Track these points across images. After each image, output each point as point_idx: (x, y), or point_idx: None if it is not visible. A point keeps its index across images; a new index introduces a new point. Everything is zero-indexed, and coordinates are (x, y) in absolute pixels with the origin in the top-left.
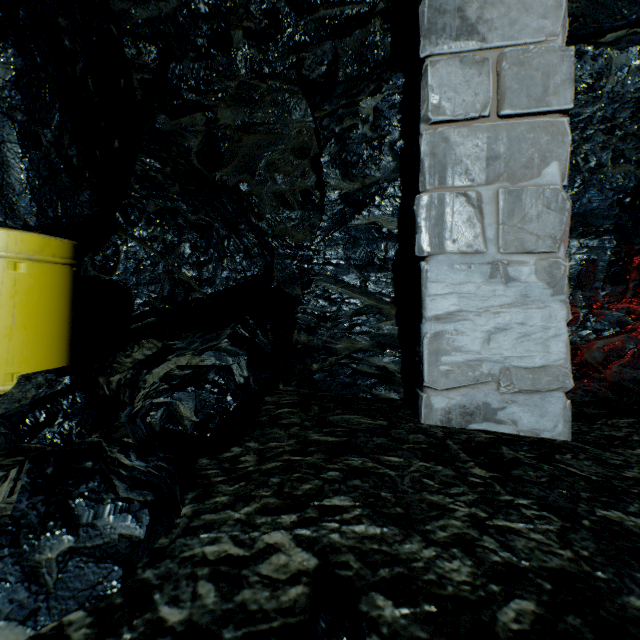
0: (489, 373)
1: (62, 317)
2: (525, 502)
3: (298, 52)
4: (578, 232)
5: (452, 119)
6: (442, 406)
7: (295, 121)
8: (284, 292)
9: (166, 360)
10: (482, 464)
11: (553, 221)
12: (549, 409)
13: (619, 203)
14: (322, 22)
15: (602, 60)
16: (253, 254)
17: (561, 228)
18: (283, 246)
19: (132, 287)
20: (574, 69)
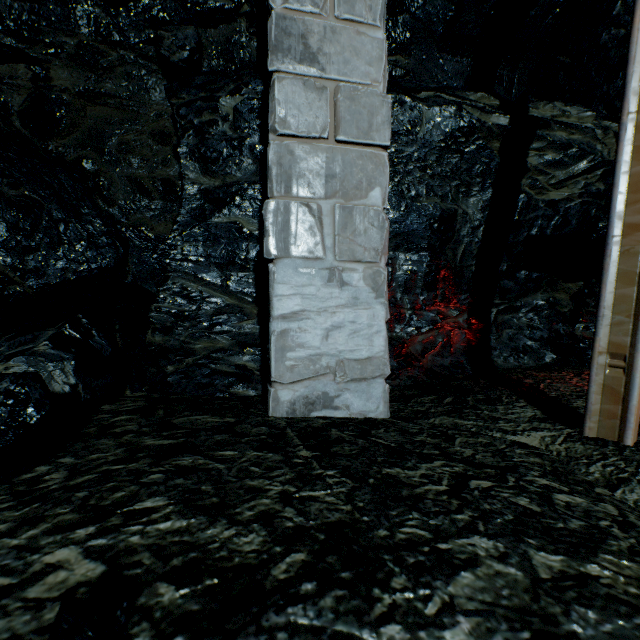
0: (328, 366)
1: None
2: (332, 473)
3: (156, 28)
4: (405, 247)
5: (297, 135)
6: (288, 398)
7: (155, 102)
8: (142, 288)
9: None
10: (310, 446)
11: (376, 236)
12: (373, 393)
13: (431, 227)
14: (183, 4)
15: (417, 111)
16: (101, 243)
17: (382, 243)
18: (140, 237)
19: None
20: (398, 114)
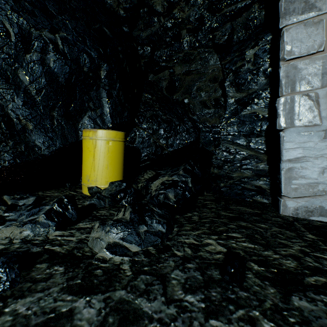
0: (323, 190)
1: (121, 161)
2: None
3: (212, 32)
4: None
5: (299, 56)
6: (293, 206)
7: (211, 65)
8: (205, 149)
9: (158, 178)
10: (313, 234)
11: None
12: None
13: None
14: (225, 15)
15: None
16: (190, 132)
17: None
18: (204, 127)
19: (141, 149)
20: None
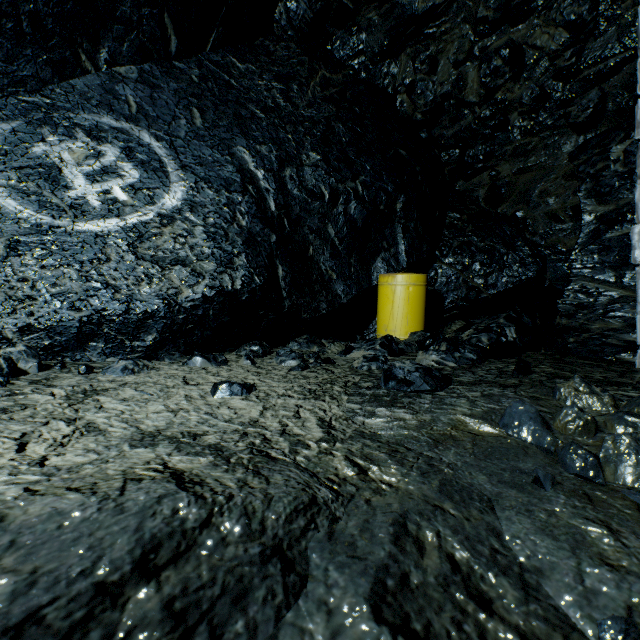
0: None
1: (422, 309)
2: None
3: (565, 107)
4: None
5: None
6: None
7: (565, 153)
8: (555, 289)
9: (470, 328)
10: None
11: None
12: None
13: None
14: (586, 79)
15: None
16: (527, 263)
17: None
18: (554, 253)
19: (444, 293)
20: None
